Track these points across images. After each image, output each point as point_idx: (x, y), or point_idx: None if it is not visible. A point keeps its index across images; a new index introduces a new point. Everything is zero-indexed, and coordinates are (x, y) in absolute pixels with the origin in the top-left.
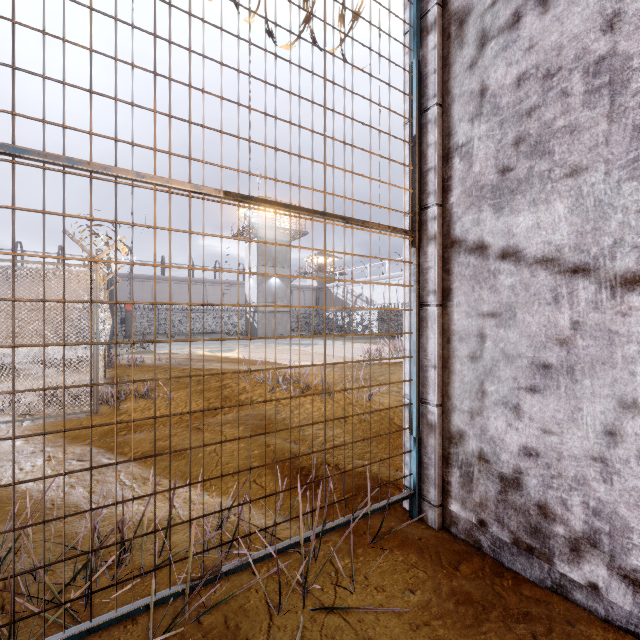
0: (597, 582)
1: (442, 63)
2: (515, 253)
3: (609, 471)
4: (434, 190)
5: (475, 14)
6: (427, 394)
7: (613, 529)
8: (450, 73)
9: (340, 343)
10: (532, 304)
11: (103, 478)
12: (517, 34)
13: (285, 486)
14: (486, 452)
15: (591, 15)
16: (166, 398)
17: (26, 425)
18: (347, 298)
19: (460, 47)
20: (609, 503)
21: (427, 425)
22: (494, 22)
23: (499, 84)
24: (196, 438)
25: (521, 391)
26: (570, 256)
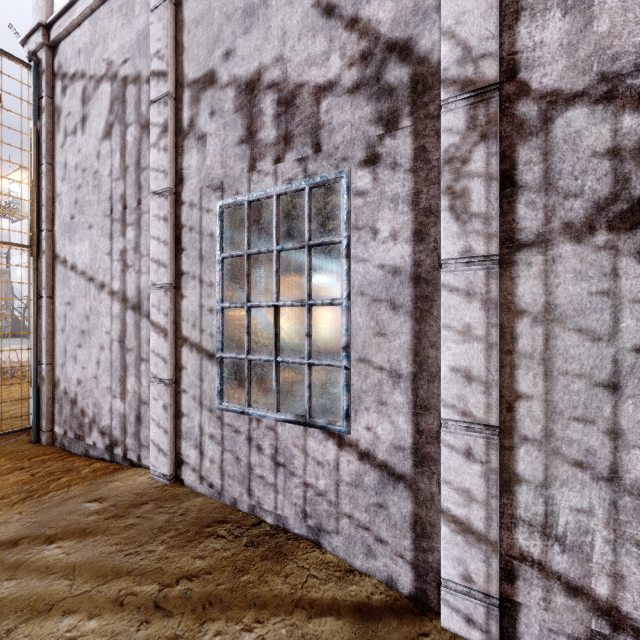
0: (95, 440)
1: (52, 136)
2: (75, 267)
3: (98, 382)
4: (45, 220)
5: (64, 115)
6: (42, 358)
7: (99, 411)
8: (55, 145)
9: None
10: (80, 297)
11: None
12: (76, 139)
13: None
14: (67, 388)
15: (94, 147)
16: None
17: None
18: None
19: (59, 131)
20: (98, 398)
21: (42, 379)
22: (69, 126)
23: (71, 164)
24: None
25: (77, 347)
26: (89, 271)
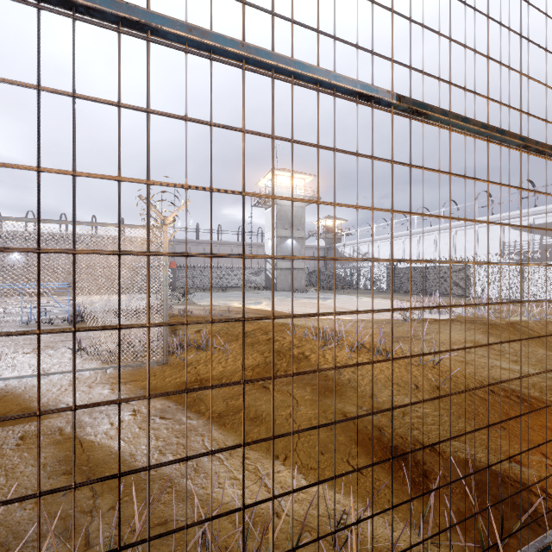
0: None
1: None
2: None
3: None
4: None
5: None
6: None
7: None
8: None
9: (354, 297)
10: None
11: (188, 443)
12: None
13: (387, 474)
14: None
15: None
16: (222, 350)
17: (110, 372)
18: (353, 256)
19: None
20: None
21: None
22: None
23: None
24: (266, 399)
25: None
26: None
